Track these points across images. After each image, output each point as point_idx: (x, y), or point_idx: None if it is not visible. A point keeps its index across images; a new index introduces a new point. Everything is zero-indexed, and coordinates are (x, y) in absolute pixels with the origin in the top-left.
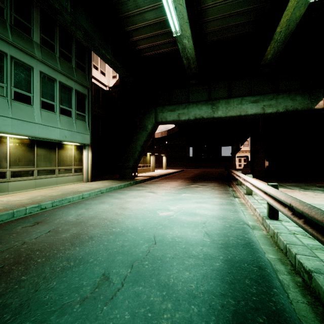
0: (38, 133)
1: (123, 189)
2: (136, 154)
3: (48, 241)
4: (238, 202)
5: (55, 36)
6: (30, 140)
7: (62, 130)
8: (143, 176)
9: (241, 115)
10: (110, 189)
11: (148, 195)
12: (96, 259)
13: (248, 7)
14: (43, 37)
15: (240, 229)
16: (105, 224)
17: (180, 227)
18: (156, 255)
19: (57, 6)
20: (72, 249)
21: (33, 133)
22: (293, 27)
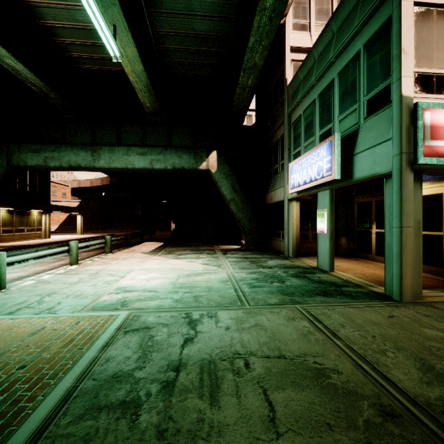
0: None
1: None
2: None
3: None
4: None
5: None
6: None
7: None
8: None
9: (128, 168)
10: None
11: None
12: None
13: None
14: None
15: None
16: None
17: None
18: None
19: None
20: None
21: None
22: (147, 80)
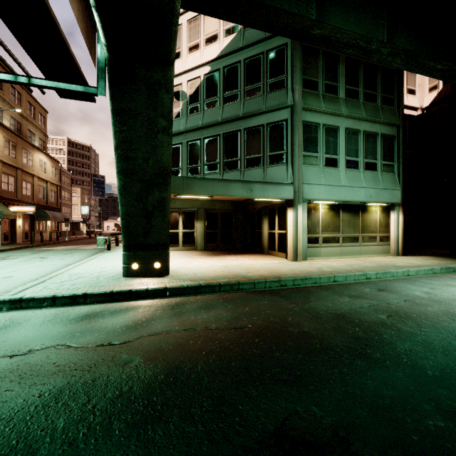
0: (344, 196)
1: None
2: None
3: (415, 309)
4: None
5: (359, 80)
6: (336, 205)
7: (366, 190)
8: None
9: None
10: (447, 269)
11: None
12: None
13: None
14: (347, 89)
15: None
16: None
17: None
18: None
19: (374, 47)
20: None
21: (340, 197)
22: None
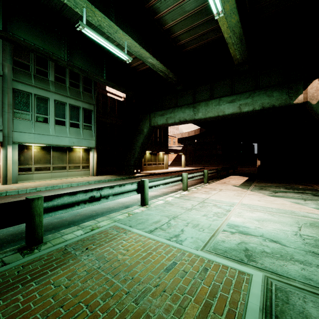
0: (52, 142)
1: (107, 182)
2: (136, 154)
3: None
4: None
5: (66, 73)
6: (47, 147)
7: (70, 138)
8: (145, 173)
9: (219, 116)
10: (99, 181)
11: None
12: None
13: (208, 16)
14: (56, 76)
15: (113, 209)
16: None
17: None
18: None
19: (55, 58)
20: None
21: (49, 142)
22: (240, 30)
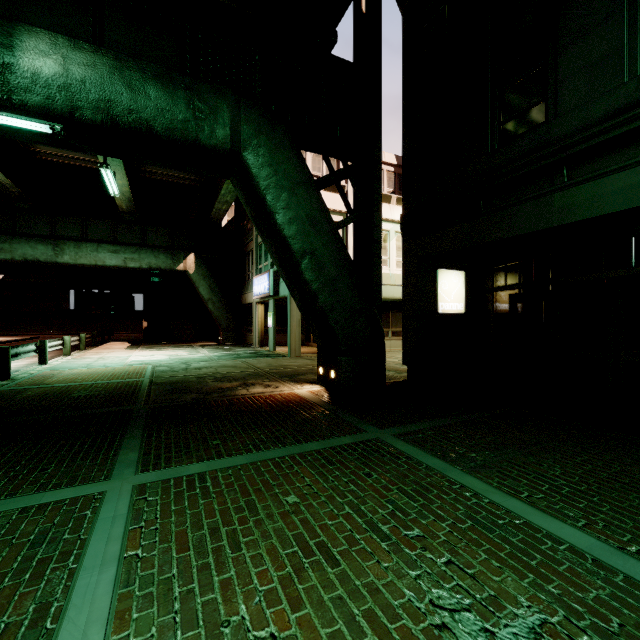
0: None
1: None
2: None
3: None
4: None
5: None
6: None
7: None
8: None
9: (98, 265)
10: None
11: None
12: None
13: None
14: None
15: None
16: None
17: None
18: None
19: None
20: None
21: None
22: (130, 195)
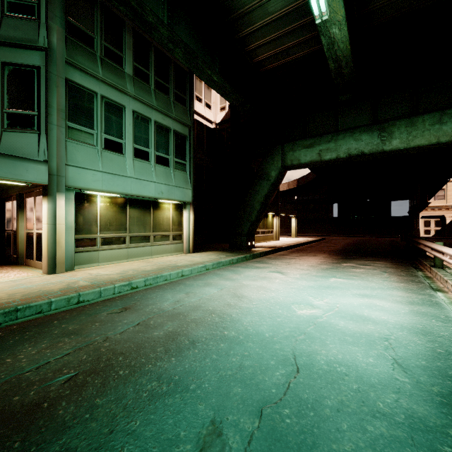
0: (131, 189)
1: (236, 265)
2: (253, 215)
3: (135, 341)
4: (444, 300)
5: (150, 63)
6: (121, 199)
7: (157, 185)
8: (262, 247)
9: (439, 143)
10: (218, 264)
11: (273, 276)
12: (201, 386)
13: None
14: (136, 67)
15: None
16: (212, 321)
17: (340, 341)
18: (302, 398)
19: (151, 20)
20: (165, 359)
21: (125, 190)
22: None
